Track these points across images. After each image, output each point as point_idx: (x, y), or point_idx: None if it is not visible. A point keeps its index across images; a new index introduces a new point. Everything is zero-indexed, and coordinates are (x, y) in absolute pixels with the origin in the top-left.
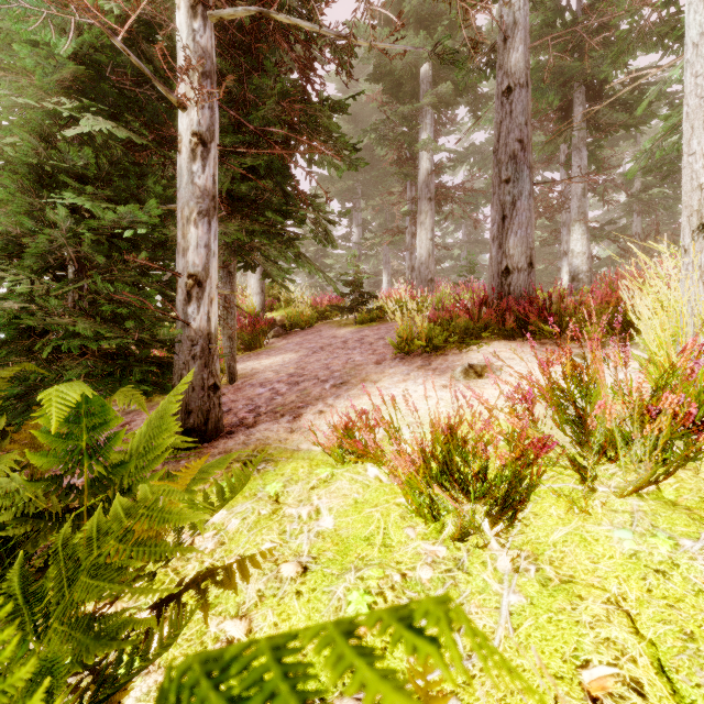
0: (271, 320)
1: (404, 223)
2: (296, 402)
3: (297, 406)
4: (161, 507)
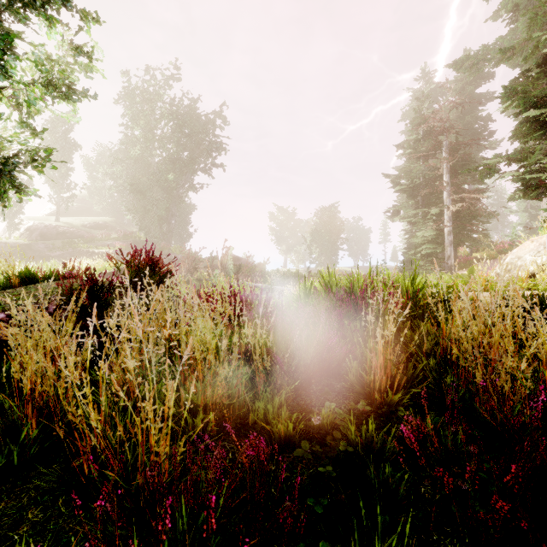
0: (472, 258)
1: None
2: None
3: None
4: None
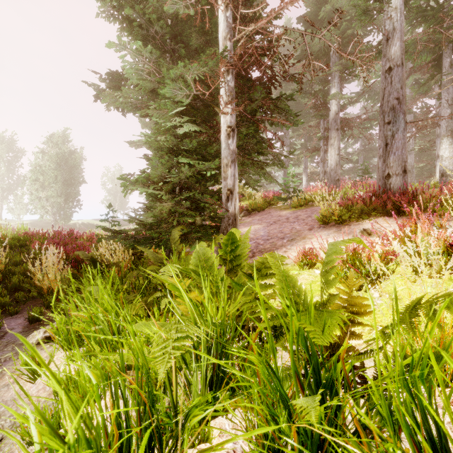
0: (243, 207)
1: (317, 142)
2: (270, 247)
3: (272, 248)
4: (275, 257)
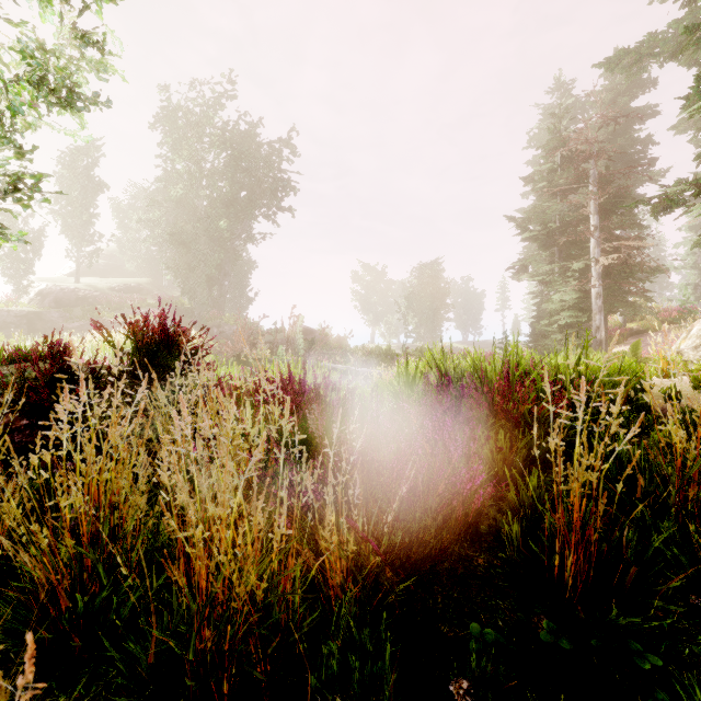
0: (627, 330)
1: None
2: None
3: None
4: None
